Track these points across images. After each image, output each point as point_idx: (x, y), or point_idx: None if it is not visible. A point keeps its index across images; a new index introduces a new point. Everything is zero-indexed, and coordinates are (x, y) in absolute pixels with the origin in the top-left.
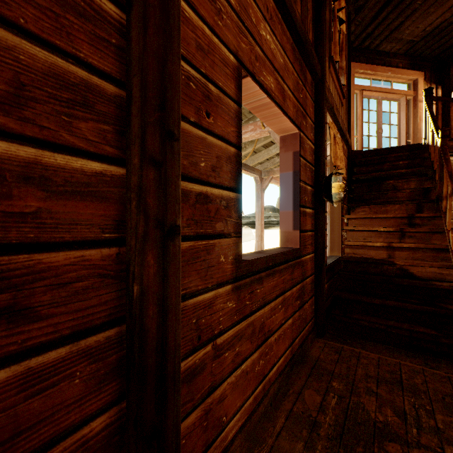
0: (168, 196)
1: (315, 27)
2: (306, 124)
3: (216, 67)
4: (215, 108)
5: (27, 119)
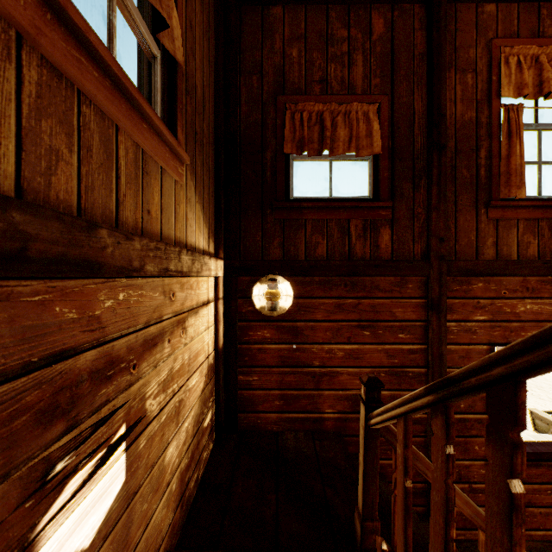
0: None
1: None
2: None
3: (471, 359)
4: None
5: None
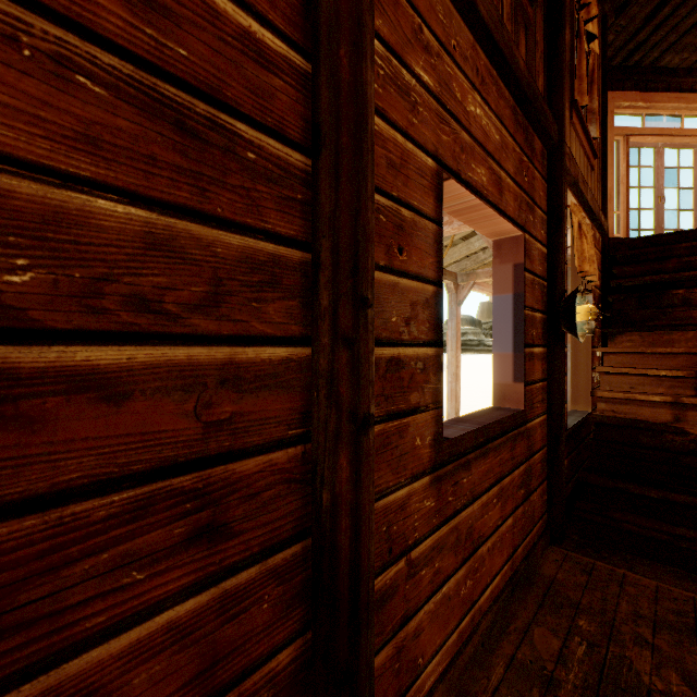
0: (361, 379)
1: (548, 64)
2: (534, 219)
3: (410, 183)
4: (409, 239)
5: (224, 317)
